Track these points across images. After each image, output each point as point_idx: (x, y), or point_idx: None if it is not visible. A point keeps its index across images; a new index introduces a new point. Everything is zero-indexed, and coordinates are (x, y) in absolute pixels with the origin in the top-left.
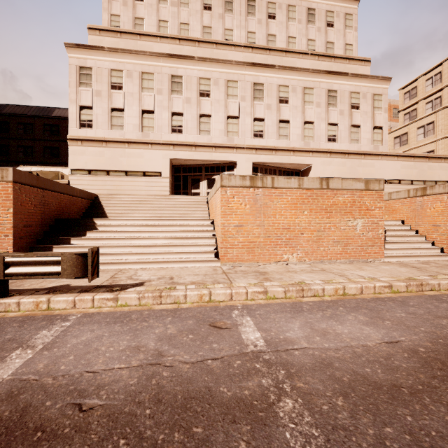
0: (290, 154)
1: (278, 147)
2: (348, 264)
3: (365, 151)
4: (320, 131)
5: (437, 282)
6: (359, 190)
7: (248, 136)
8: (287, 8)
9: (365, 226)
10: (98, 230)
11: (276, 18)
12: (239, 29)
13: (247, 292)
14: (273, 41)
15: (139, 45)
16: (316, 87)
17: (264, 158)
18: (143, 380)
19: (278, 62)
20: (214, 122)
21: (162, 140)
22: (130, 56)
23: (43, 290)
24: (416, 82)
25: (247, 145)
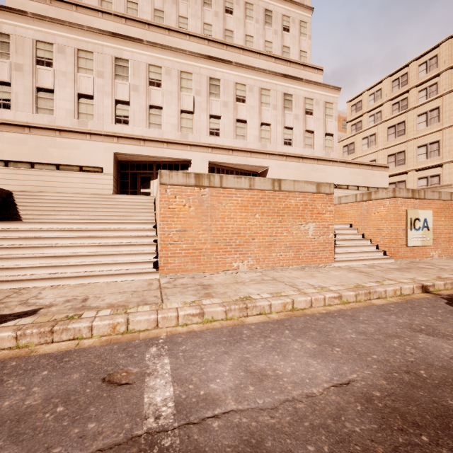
0: (247, 155)
1: (235, 147)
2: (300, 270)
3: (317, 156)
4: (277, 134)
5: (383, 289)
6: (311, 193)
7: (204, 134)
8: (244, 5)
9: (316, 230)
10: None
11: (234, 14)
12: (195, 18)
13: (178, 315)
14: (230, 37)
15: (75, 17)
16: (272, 89)
17: (220, 158)
18: None
19: (235, 59)
20: (166, 116)
21: (104, 130)
22: (62, 28)
23: None
24: (361, 97)
25: (202, 143)
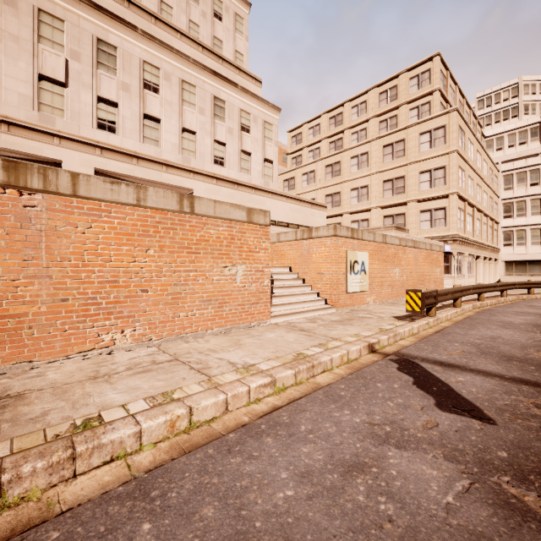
0: (161, 169)
1: (143, 154)
2: (223, 335)
3: (255, 185)
4: (205, 148)
5: (329, 357)
6: (240, 222)
7: (87, 124)
8: None
9: (247, 275)
10: None
11: None
12: None
13: None
14: None
15: None
16: (198, 86)
17: (117, 166)
18: None
19: (143, 28)
20: (6, 76)
21: None
22: None
23: None
24: (302, 129)
25: (84, 138)
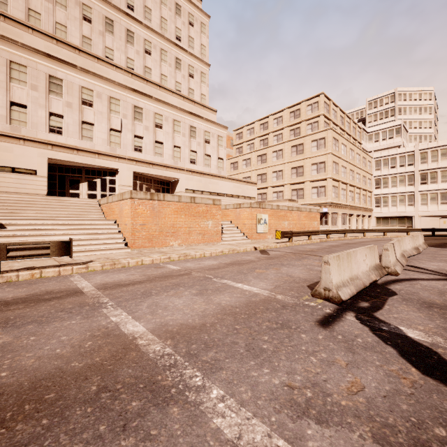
0: (163, 169)
1: (155, 162)
2: (205, 246)
3: (213, 173)
4: (185, 155)
5: (239, 249)
6: (210, 204)
7: (130, 149)
8: (160, 51)
9: (213, 224)
10: (7, 229)
11: (152, 55)
12: (119, 51)
13: (161, 258)
14: (149, 73)
15: (3, 27)
16: (182, 121)
17: (143, 169)
18: (147, 277)
19: (154, 93)
20: (97, 131)
21: (38, 138)
22: None
23: (22, 269)
24: (242, 129)
25: (129, 157)
